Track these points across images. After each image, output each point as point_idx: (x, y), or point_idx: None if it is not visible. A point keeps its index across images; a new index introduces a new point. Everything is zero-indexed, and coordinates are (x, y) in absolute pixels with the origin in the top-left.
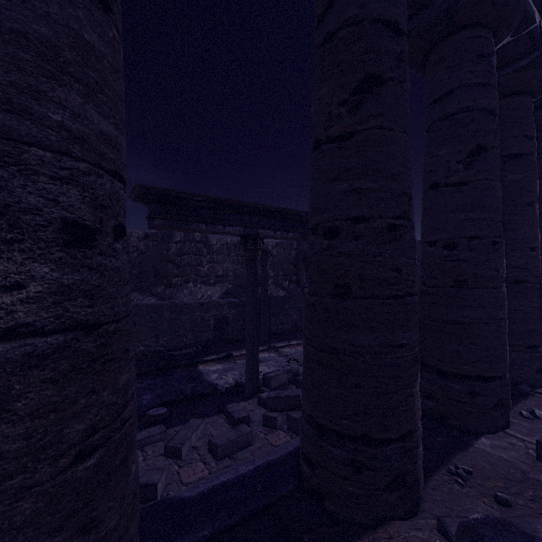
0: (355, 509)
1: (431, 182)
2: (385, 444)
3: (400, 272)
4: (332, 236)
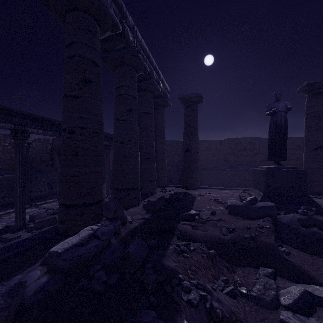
0: (81, 229)
1: (116, 118)
2: (92, 205)
3: (98, 147)
4: (72, 133)
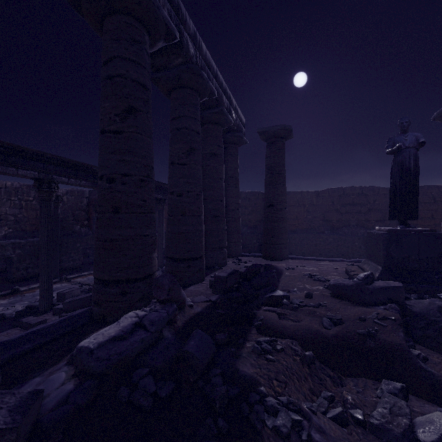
0: (123, 314)
1: (172, 161)
2: (138, 282)
3: (146, 202)
4: (111, 182)
